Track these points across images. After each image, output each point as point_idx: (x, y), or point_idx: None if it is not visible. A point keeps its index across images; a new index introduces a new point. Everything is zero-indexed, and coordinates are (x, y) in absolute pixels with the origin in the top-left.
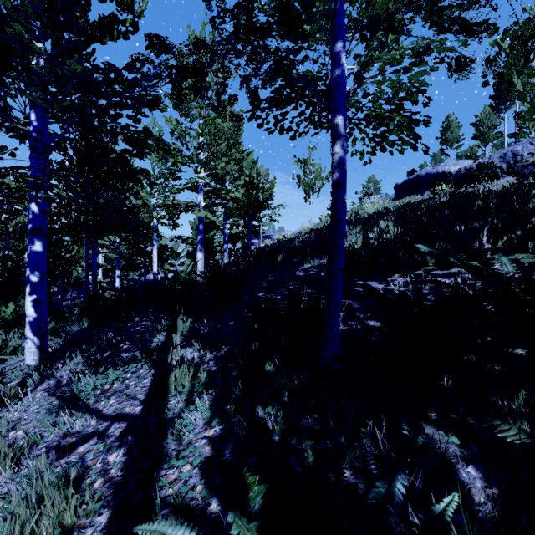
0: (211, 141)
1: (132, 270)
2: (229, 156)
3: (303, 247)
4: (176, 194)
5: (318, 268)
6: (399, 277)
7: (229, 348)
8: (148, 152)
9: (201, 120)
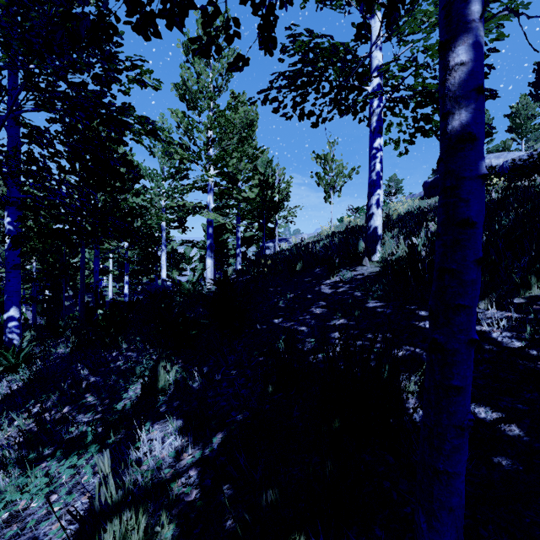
0: (221, 135)
1: (141, 276)
2: (241, 152)
3: (329, 256)
4: (186, 195)
5: (349, 284)
6: (486, 308)
7: (226, 434)
8: (137, 140)
9: (210, 113)
